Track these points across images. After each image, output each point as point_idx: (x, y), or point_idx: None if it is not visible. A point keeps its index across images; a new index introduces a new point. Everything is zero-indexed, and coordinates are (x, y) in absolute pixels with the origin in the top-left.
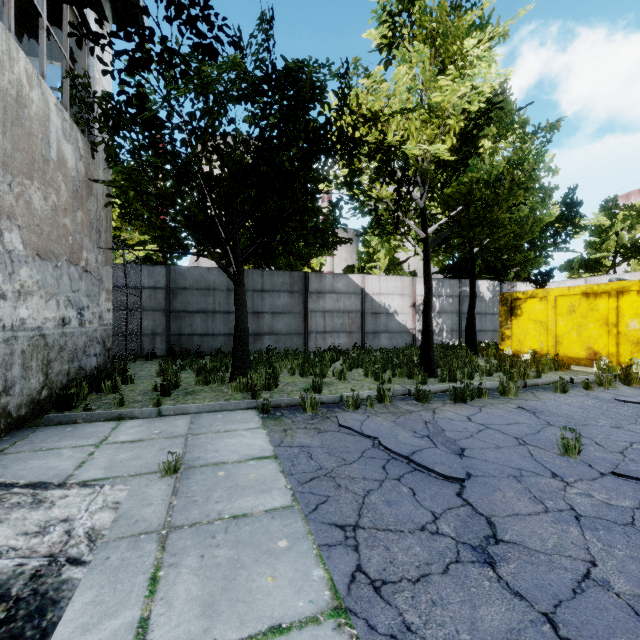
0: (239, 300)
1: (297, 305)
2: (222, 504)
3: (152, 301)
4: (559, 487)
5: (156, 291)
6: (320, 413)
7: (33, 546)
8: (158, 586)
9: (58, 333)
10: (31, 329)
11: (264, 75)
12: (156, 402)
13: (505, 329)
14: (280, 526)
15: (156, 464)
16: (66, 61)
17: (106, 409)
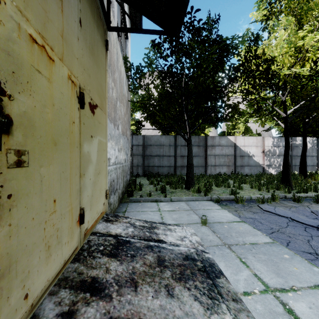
0: (190, 150)
1: (201, 152)
2: (240, 238)
3: (137, 151)
4: None
5: (138, 146)
6: (245, 204)
7: (185, 244)
8: (247, 264)
9: (124, 165)
10: (121, 163)
11: (208, 45)
12: (165, 195)
13: None
14: (277, 249)
15: (192, 220)
16: (122, 52)
17: (145, 197)
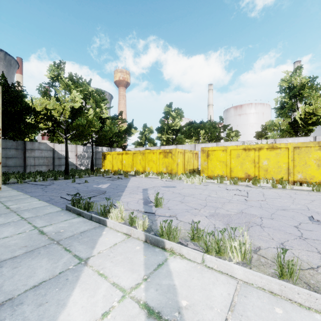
0: None
1: (20, 154)
2: None
3: None
4: (64, 184)
5: None
6: (23, 183)
7: None
8: None
9: None
10: None
11: (4, 90)
12: None
13: (103, 163)
14: (10, 190)
15: None
16: None
17: None
